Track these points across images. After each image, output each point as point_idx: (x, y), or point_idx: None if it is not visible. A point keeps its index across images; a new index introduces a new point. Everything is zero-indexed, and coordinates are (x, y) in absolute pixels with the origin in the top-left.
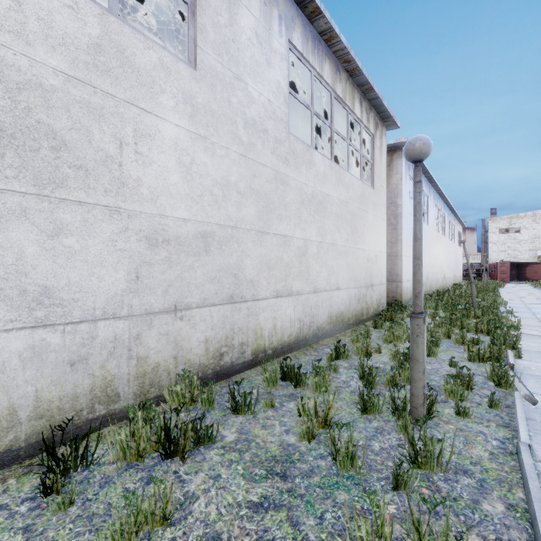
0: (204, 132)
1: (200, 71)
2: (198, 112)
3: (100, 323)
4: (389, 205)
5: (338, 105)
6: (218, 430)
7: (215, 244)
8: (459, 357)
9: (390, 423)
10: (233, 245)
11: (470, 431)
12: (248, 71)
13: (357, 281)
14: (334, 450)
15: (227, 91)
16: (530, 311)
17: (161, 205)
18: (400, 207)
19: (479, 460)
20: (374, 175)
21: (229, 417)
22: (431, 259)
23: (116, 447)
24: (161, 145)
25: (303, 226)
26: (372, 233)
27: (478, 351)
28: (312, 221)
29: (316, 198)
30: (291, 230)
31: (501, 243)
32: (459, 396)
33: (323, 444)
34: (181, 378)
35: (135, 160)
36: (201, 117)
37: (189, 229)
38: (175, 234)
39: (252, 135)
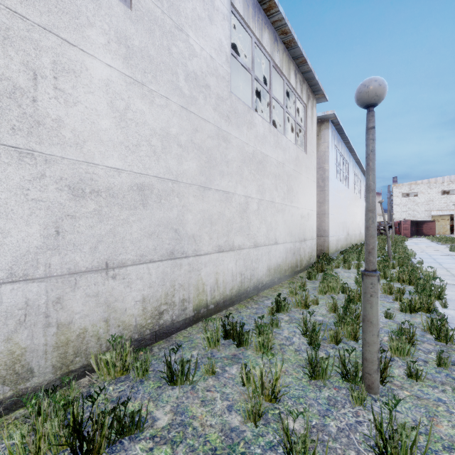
0: (140, 77)
1: (137, 12)
2: (134, 55)
3: (4, 287)
4: (317, 170)
5: (275, 77)
6: (147, 415)
7: (154, 198)
8: (390, 307)
9: (341, 391)
10: (174, 199)
11: (428, 399)
12: (190, 23)
13: (292, 236)
14: (285, 436)
15: (167, 39)
16: (436, 261)
17: (88, 152)
18: (327, 171)
19: (451, 442)
20: (306, 141)
21: (164, 389)
22: (351, 218)
23: (11, 449)
24: (89, 85)
25: (245, 183)
26: (305, 193)
27: (409, 302)
28: (252, 179)
29: (256, 157)
30: (232, 186)
31: (403, 205)
32: (405, 354)
33: (271, 426)
34: (112, 343)
35: (55, 97)
36: (138, 62)
37: (124, 180)
38: (106, 185)
39: (193, 89)
